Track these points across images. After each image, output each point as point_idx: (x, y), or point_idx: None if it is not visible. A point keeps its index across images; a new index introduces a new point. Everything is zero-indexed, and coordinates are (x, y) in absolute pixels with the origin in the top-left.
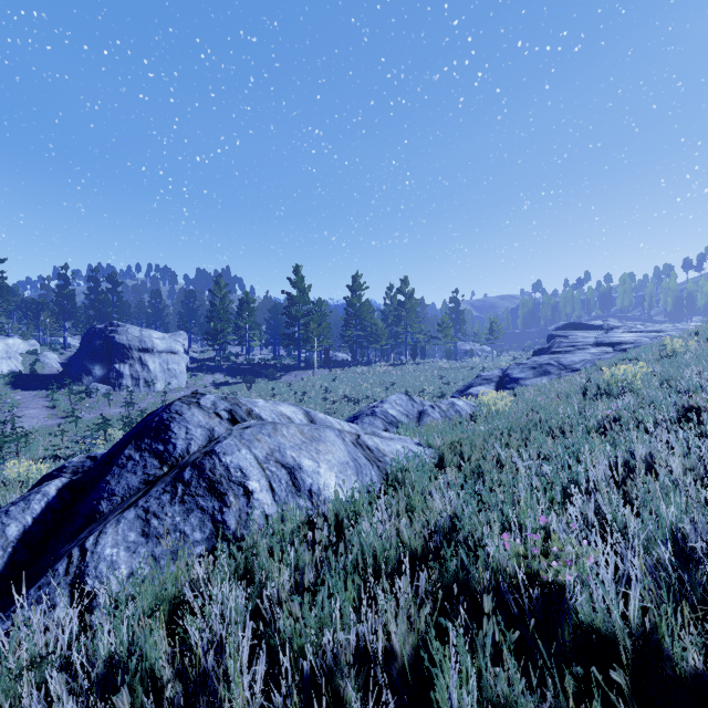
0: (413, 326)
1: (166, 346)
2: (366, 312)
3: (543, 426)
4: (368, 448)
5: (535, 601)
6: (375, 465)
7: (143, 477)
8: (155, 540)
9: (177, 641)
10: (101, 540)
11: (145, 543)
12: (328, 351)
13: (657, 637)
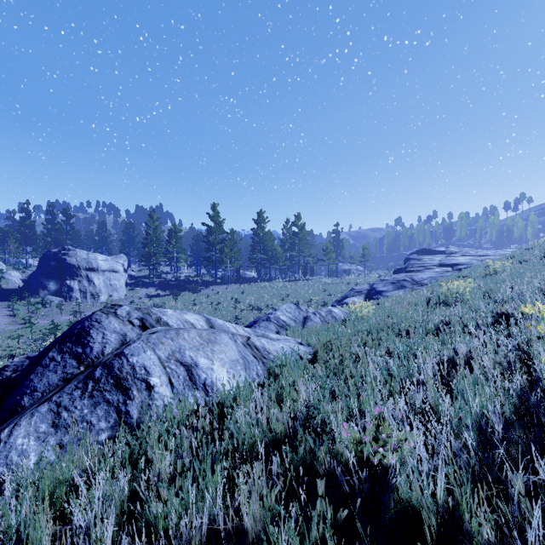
0: (304, 251)
1: (109, 266)
2: (268, 240)
3: (394, 328)
4: (256, 348)
5: (364, 481)
6: (261, 361)
7: (62, 375)
8: (63, 430)
9: (57, 525)
10: (14, 431)
11: (54, 433)
12: (238, 270)
13: (459, 513)
